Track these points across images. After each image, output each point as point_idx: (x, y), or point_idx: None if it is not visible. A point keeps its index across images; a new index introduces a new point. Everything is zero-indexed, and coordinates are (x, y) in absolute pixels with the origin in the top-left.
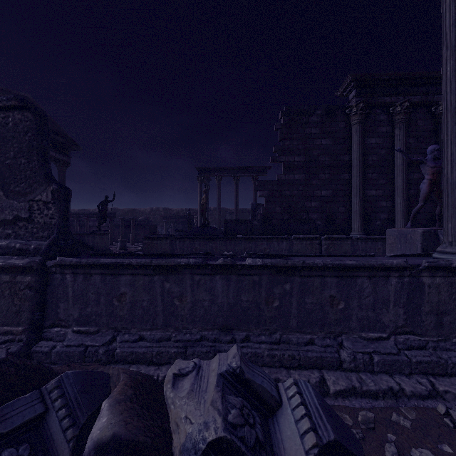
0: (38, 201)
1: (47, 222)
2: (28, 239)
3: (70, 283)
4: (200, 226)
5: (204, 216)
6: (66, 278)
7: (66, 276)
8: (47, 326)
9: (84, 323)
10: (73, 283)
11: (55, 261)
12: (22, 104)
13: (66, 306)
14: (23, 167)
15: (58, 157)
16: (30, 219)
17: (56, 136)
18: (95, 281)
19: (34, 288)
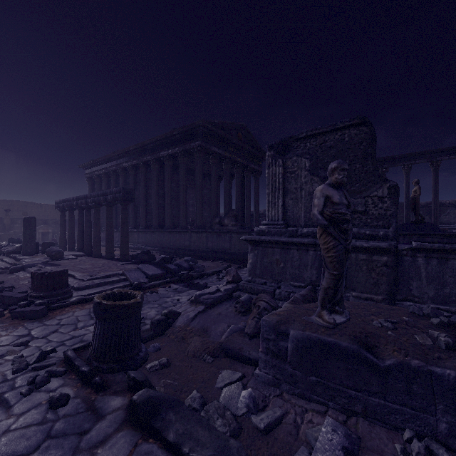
0: (372, 197)
1: (381, 214)
2: (362, 227)
3: (421, 265)
4: (412, 222)
5: (418, 211)
6: (417, 260)
7: (417, 259)
8: (399, 299)
9: (441, 302)
10: (425, 266)
11: (404, 245)
12: (361, 121)
13: (419, 284)
14: (357, 171)
15: (255, 168)
16: (366, 211)
17: (256, 151)
18: (452, 266)
19: (390, 266)
